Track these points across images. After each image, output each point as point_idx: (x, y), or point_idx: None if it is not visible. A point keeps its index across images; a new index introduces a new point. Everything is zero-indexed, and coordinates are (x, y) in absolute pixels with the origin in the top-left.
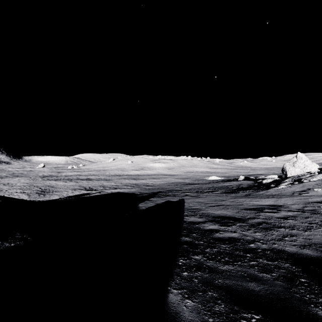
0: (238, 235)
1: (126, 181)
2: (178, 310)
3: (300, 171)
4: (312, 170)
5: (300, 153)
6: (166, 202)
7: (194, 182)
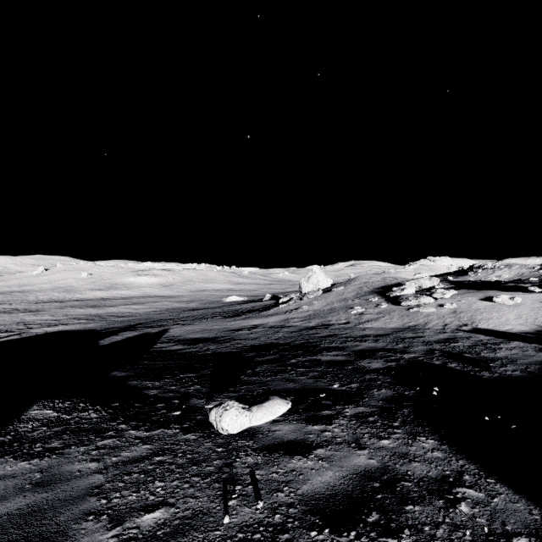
0: (197, 349)
1: (76, 312)
2: (116, 375)
3: (313, 287)
4: (324, 286)
5: (314, 267)
6: (142, 334)
7: (202, 306)
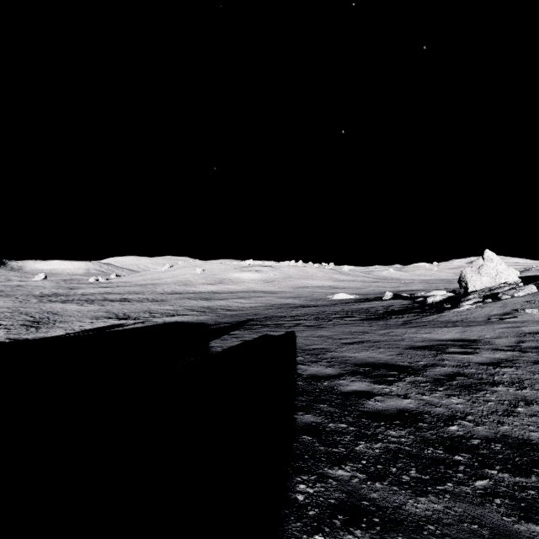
0: (415, 403)
1: (191, 303)
2: None
3: (490, 281)
4: (509, 279)
5: (489, 251)
6: (261, 337)
7: (309, 303)
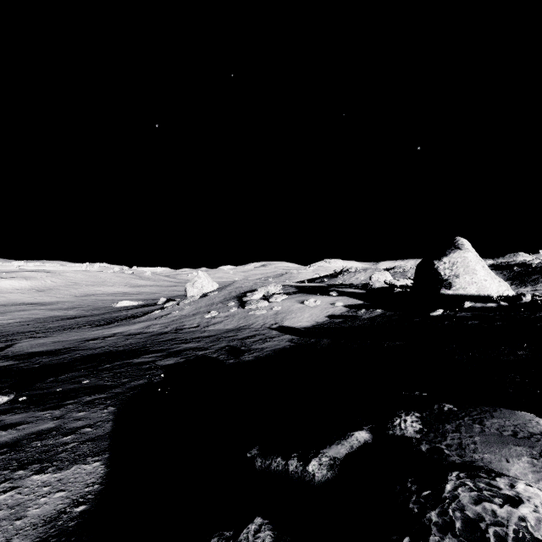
0: (27, 363)
1: None
2: None
3: (198, 292)
4: (208, 290)
5: (200, 272)
6: None
7: (84, 314)
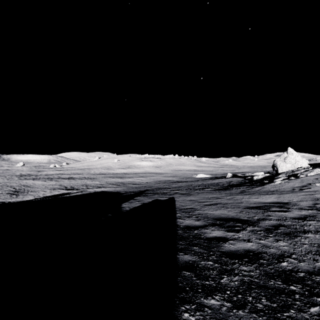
0: (256, 245)
1: (111, 180)
2: None
3: (291, 166)
4: (303, 165)
5: (290, 149)
6: (154, 200)
7: (182, 180)
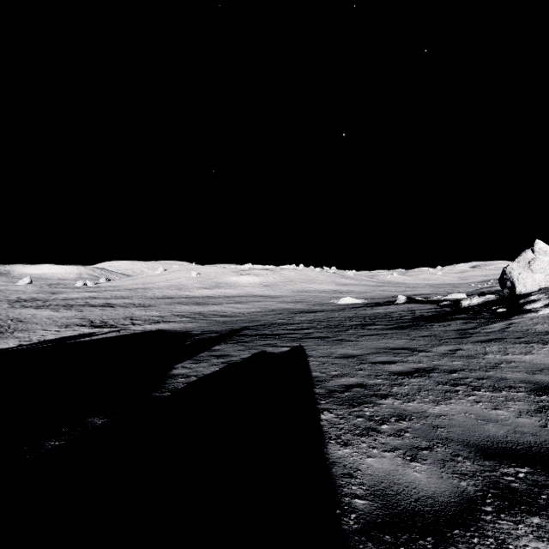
0: None
1: (181, 309)
2: None
3: (546, 279)
4: None
5: (541, 242)
6: (255, 356)
7: (313, 308)
